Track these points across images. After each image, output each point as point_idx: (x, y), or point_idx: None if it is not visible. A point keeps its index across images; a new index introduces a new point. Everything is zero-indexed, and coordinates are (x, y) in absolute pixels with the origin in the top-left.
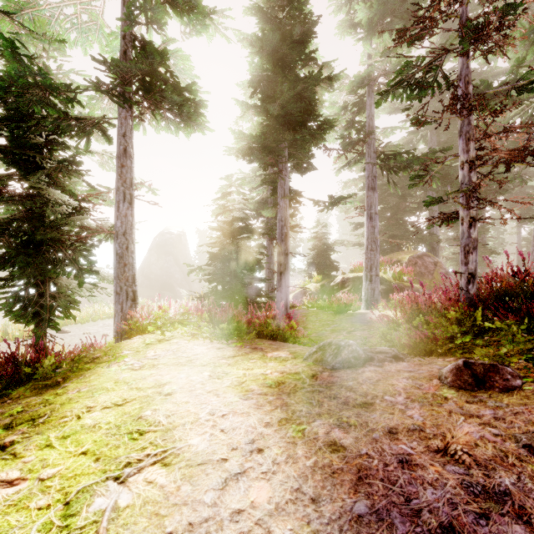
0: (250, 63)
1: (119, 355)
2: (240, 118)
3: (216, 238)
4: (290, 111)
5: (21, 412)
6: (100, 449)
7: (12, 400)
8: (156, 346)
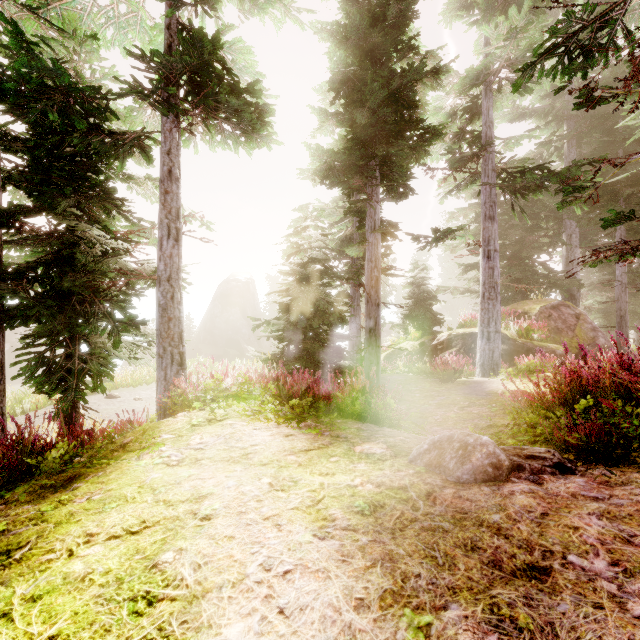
0: (331, 57)
1: (153, 443)
2: (318, 130)
3: (288, 284)
4: (383, 117)
5: (1, 533)
6: (79, 633)
7: (7, 505)
8: (204, 429)
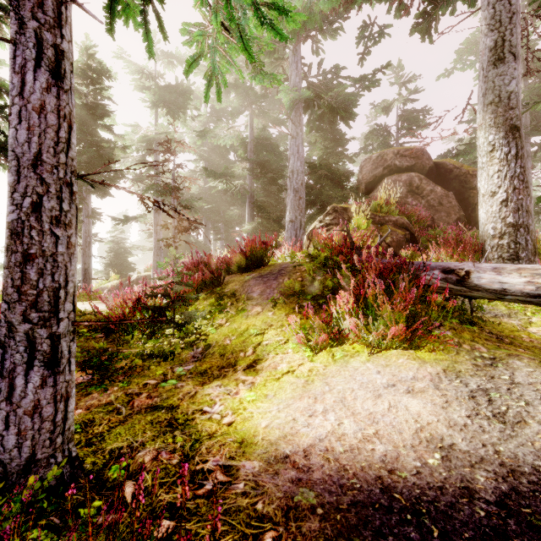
0: None
1: None
2: None
3: None
4: (94, 161)
5: None
6: None
7: None
8: None
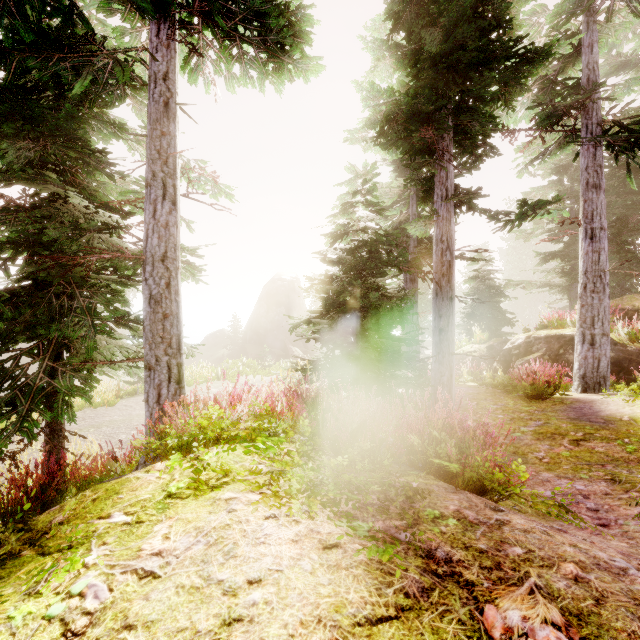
0: None
1: (63, 557)
2: (371, 72)
3: (333, 276)
4: (461, 42)
5: None
6: None
7: None
8: (181, 509)
